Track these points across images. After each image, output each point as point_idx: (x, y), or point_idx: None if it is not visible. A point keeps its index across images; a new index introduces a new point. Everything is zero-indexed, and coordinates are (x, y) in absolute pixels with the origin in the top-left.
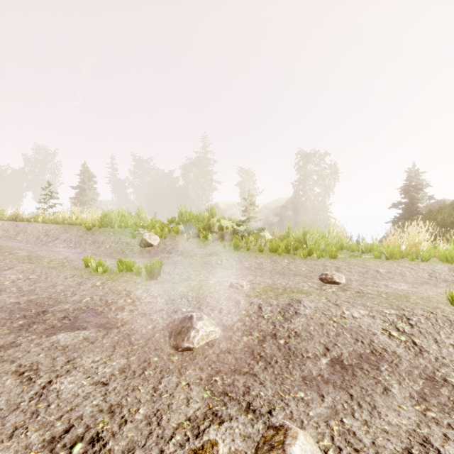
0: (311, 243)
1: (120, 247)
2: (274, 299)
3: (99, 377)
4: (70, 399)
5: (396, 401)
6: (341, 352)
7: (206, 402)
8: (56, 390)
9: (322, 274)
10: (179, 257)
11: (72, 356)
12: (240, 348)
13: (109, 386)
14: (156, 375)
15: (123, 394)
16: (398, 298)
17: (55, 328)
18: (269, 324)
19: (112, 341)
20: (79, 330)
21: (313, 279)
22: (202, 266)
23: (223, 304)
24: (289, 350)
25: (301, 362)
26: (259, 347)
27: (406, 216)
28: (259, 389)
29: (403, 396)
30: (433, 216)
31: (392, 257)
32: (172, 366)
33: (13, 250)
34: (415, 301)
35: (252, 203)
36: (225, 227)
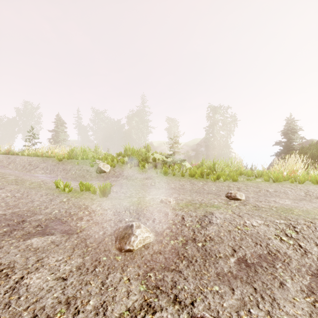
0: (219, 170)
1: (82, 173)
2: (193, 211)
3: (60, 273)
4: (36, 292)
5: (291, 294)
6: (245, 253)
7: (142, 295)
8: (26, 284)
9: (228, 192)
10: (124, 180)
11: (41, 256)
12: (169, 250)
13: (67, 281)
14: (104, 272)
15: (77, 288)
16: (285, 211)
17: (30, 233)
18: (190, 231)
19: (72, 244)
20: (48, 235)
21: (221, 197)
22: (141, 187)
23: (155, 215)
24: (205, 251)
25: (215, 261)
26: (183, 249)
27: (285, 151)
28: (183, 283)
29: (295, 289)
30: (305, 151)
31: (277, 180)
32: (117, 264)
33: (4, 175)
34: (298, 213)
35: (177, 141)
36: (157, 159)
